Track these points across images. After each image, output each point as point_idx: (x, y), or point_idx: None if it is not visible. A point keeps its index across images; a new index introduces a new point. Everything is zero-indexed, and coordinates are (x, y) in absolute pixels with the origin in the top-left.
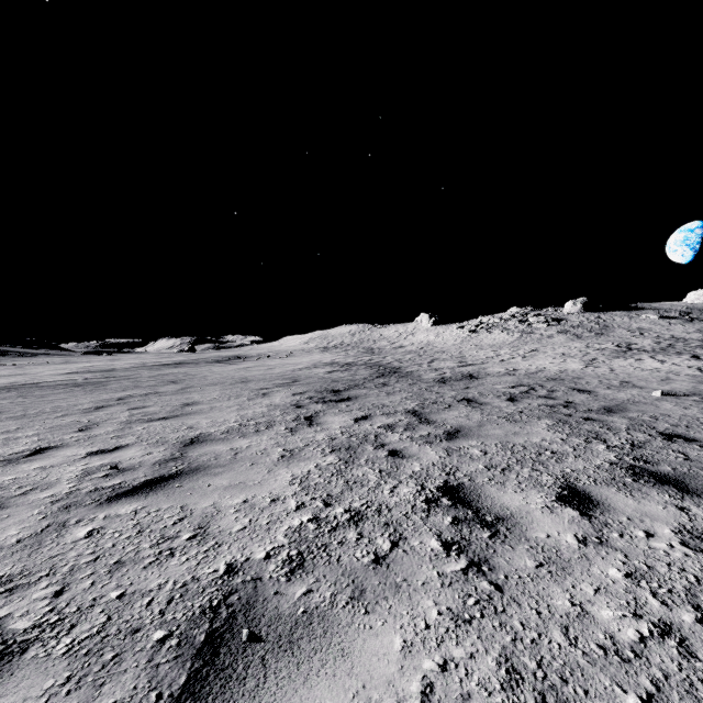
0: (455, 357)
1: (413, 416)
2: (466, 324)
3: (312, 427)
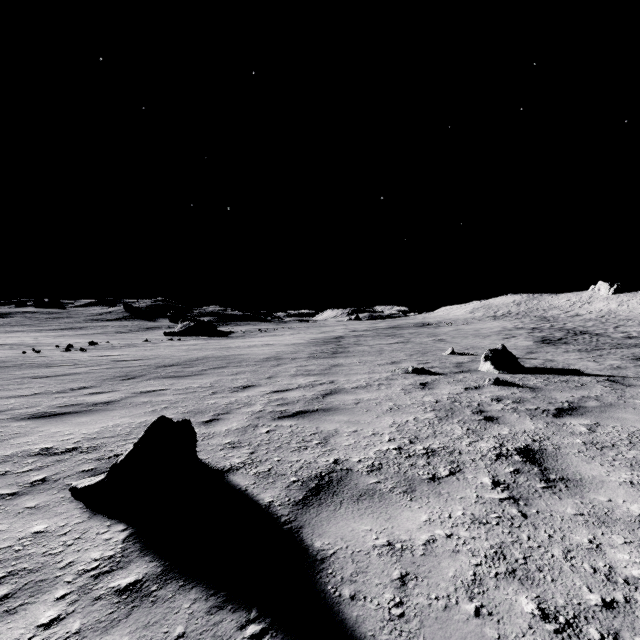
0: None
1: (613, 347)
2: None
3: (562, 348)
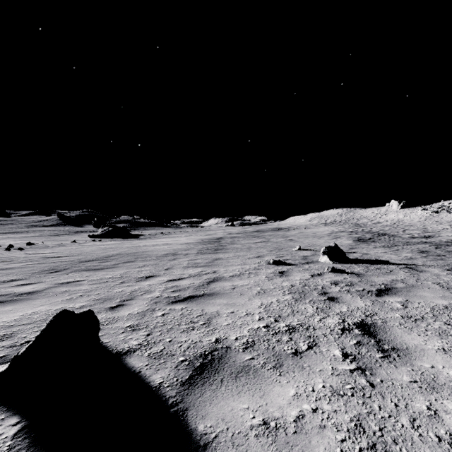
0: (420, 228)
1: (404, 244)
2: (429, 207)
3: (372, 245)
